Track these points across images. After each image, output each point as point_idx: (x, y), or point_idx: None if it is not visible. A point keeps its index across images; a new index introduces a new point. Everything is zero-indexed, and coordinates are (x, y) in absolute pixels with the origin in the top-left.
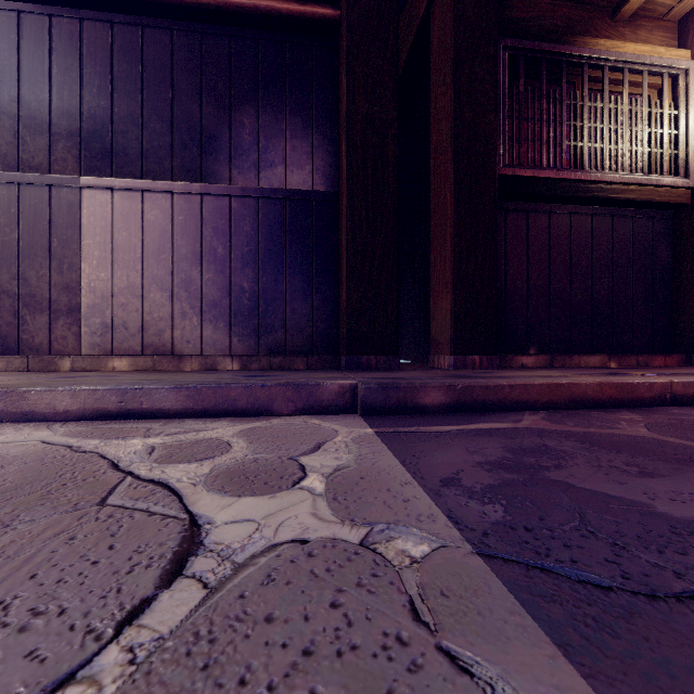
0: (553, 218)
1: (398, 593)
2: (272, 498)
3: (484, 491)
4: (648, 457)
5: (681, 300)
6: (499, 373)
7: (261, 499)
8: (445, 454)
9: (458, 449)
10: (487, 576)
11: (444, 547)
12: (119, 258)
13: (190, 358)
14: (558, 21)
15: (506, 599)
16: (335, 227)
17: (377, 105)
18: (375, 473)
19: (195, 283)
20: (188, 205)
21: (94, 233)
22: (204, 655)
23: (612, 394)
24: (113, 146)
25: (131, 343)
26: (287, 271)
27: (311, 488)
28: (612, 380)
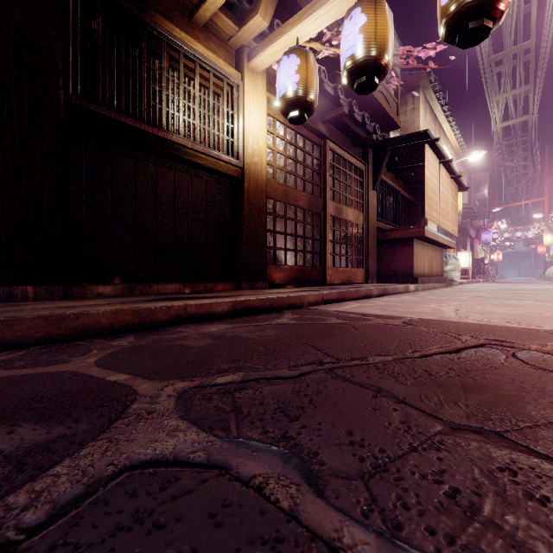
0: (139, 163)
1: None
2: None
3: None
4: None
5: (237, 244)
6: (24, 306)
7: None
8: None
9: None
10: None
11: None
12: None
13: None
14: None
15: None
16: None
17: None
18: None
19: None
20: None
21: None
22: None
23: (129, 319)
24: None
25: None
26: None
27: None
28: (131, 306)
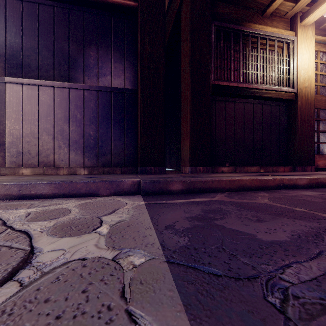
0: (236, 104)
1: (119, 283)
2: (79, 237)
3: (183, 231)
4: (264, 212)
5: (291, 142)
6: (209, 175)
7: (73, 238)
8: (173, 213)
9: (180, 211)
10: (166, 272)
11: (152, 259)
12: (26, 118)
13: (62, 168)
14: (238, 15)
15: (170, 283)
16: (136, 106)
17: (155, 49)
18: (136, 223)
19: (66, 131)
20: (62, 93)
21: (13, 106)
22: (2, 322)
23: (257, 184)
24: (22, 63)
25: (32, 161)
26: (112, 126)
27: (101, 232)
28: (257, 178)
